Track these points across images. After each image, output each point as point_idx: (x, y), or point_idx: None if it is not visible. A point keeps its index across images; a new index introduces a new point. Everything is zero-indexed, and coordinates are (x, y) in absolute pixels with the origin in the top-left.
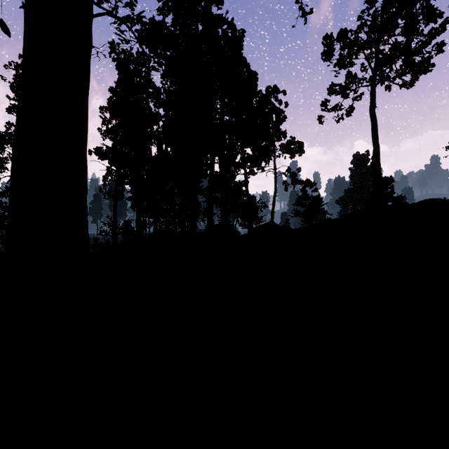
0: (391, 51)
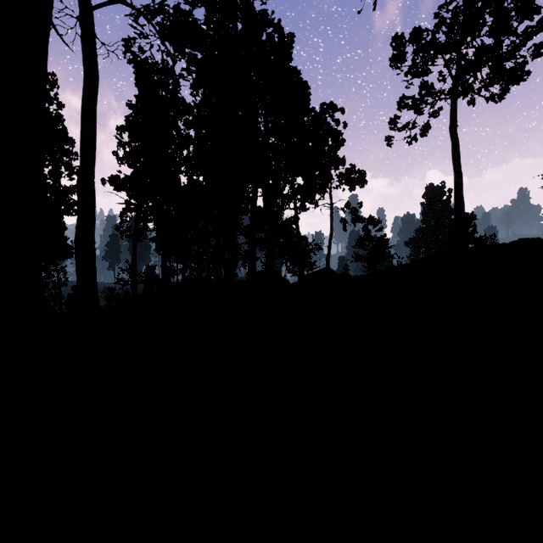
0: (476, 55)
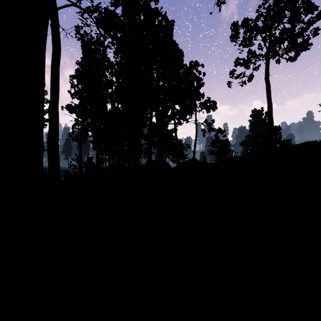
0: (280, 34)
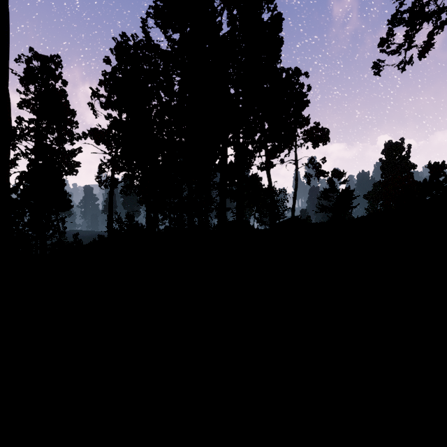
0: None
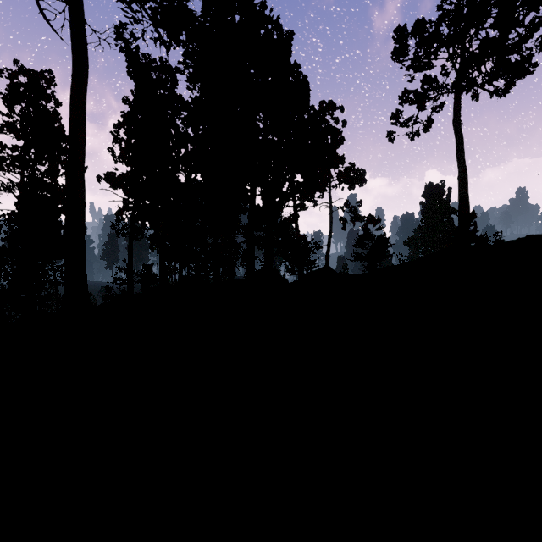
0: (481, 48)
